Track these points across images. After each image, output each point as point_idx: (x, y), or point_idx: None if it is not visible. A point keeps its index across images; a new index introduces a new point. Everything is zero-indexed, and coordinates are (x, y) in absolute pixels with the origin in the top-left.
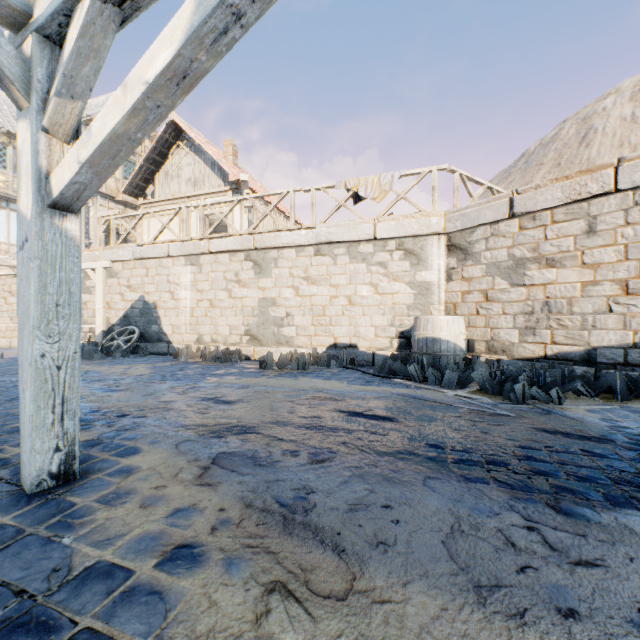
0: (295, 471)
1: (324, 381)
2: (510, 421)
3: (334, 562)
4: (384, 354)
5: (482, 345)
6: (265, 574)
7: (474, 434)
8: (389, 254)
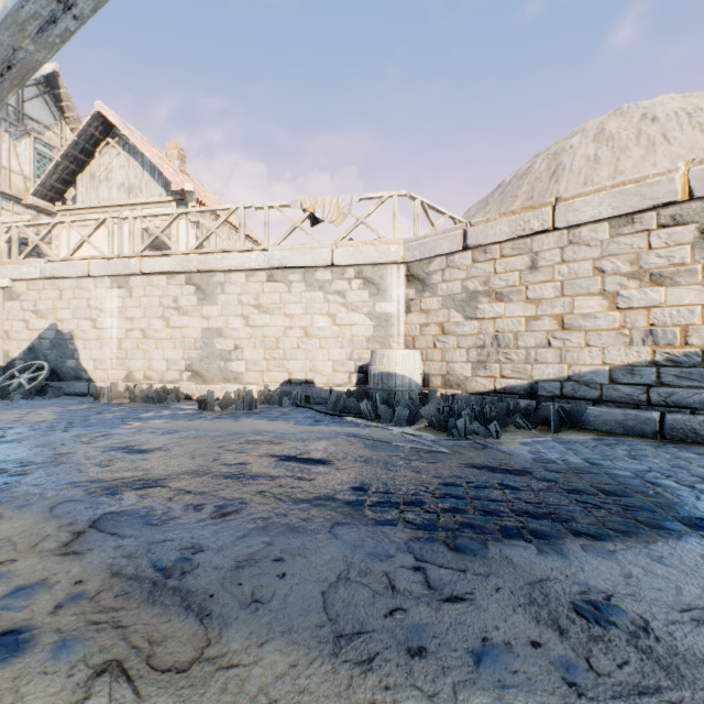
0: (190, 528)
1: (269, 422)
2: (445, 458)
3: (192, 629)
4: (342, 390)
5: (439, 379)
6: (102, 654)
7: (404, 473)
8: (348, 282)
